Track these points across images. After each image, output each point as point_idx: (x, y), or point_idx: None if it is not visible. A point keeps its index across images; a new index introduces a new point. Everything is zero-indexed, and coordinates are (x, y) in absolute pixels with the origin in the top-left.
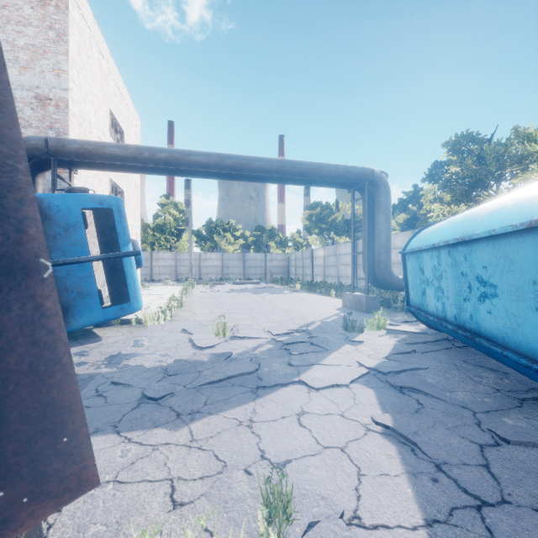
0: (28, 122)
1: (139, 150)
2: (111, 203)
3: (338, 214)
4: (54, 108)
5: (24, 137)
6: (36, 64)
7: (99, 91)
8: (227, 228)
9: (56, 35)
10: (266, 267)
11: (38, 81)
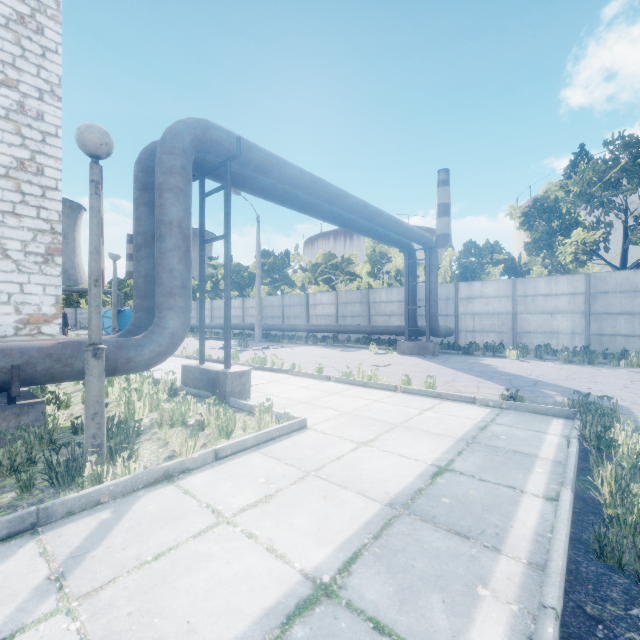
0: None
1: None
2: None
3: (128, 289)
4: None
5: None
6: None
7: None
8: None
9: None
10: (76, 319)
11: None
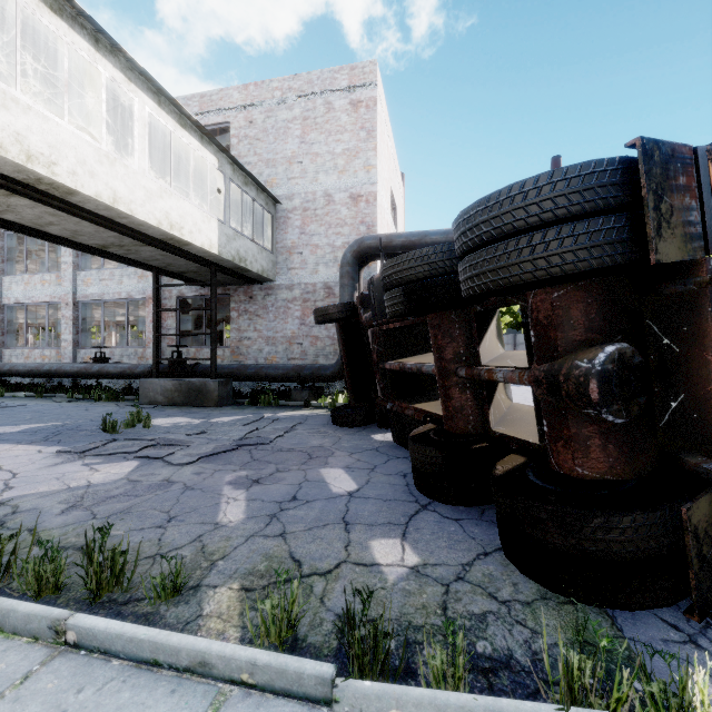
0: (344, 221)
1: None
2: None
3: None
4: (364, 204)
5: (360, 238)
6: (350, 166)
7: (387, 173)
8: None
9: (366, 134)
10: None
11: (352, 181)
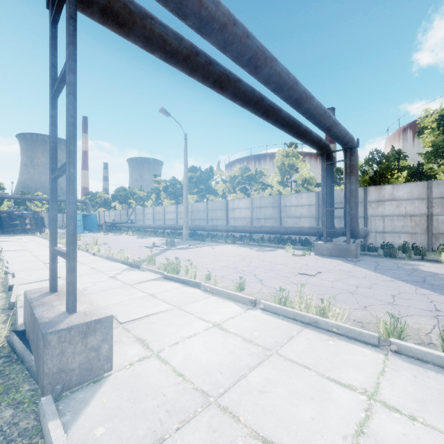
0: None
1: (23, 197)
2: (22, 211)
3: (98, 199)
4: None
5: None
6: None
7: None
8: None
9: None
10: (63, 221)
11: None
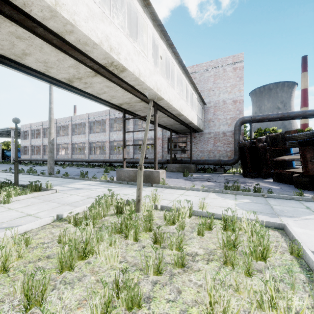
0: (230, 110)
1: (283, 114)
2: None
3: None
4: (238, 103)
5: (243, 117)
6: (233, 90)
7: None
8: (272, 132)
9: (239, 79)
10: None
11: (233, 96)
